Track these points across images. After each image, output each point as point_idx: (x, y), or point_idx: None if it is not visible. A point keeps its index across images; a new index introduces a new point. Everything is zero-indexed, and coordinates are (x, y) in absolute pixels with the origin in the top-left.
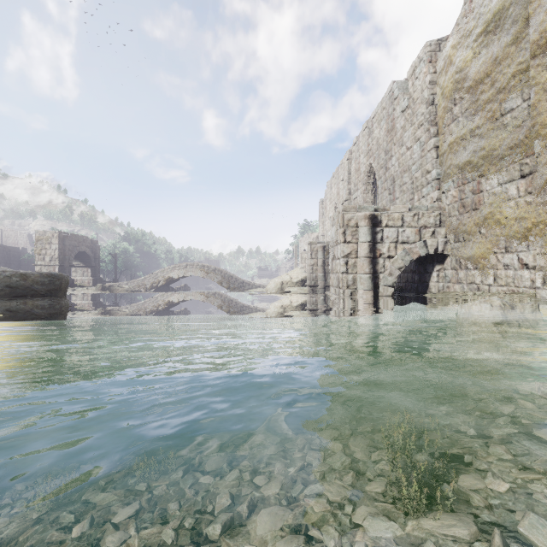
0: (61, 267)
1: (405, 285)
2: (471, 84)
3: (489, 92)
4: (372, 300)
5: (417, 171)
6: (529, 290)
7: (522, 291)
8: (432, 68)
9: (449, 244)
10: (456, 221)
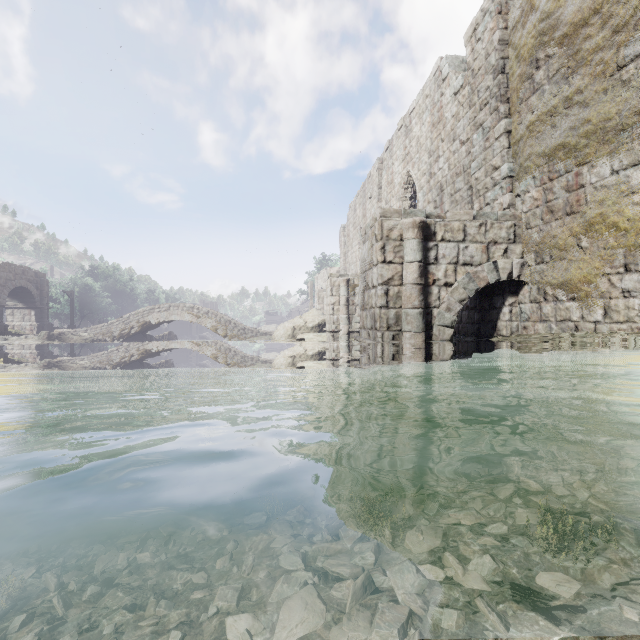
0: None
1: (458, 328)
2: (566, 30)
3: (598, 36)
4: (423, 347)
5: (478, 169)
6: None
7: None
8: (503, 22)
9: (528, 266)
10: (539, 234)
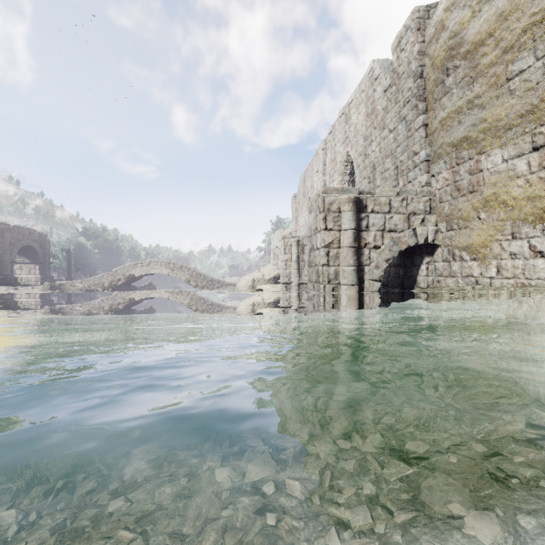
0: (1, 264)
1: (387, 281)
2: (469, 48)
3: (492, 54)
4: (356, 296)
5: (402, 153)
6: (544, 282)
7: (535, 284)
8: (421, 37)
9: (441, 232)
10: (449, 207)
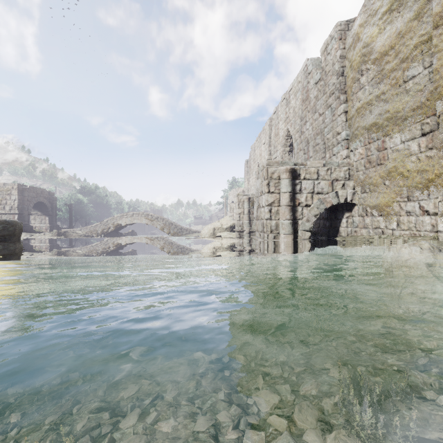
0: (21, 216)
1: (318, 230)
2: (377, 56)
3: (393, 62)
4: (292, 243)
5: (329, 133)
6: (430, 233)
7: (423, 235)
8: (342, 45)
9: (357, 194)
10: (363, 175)
